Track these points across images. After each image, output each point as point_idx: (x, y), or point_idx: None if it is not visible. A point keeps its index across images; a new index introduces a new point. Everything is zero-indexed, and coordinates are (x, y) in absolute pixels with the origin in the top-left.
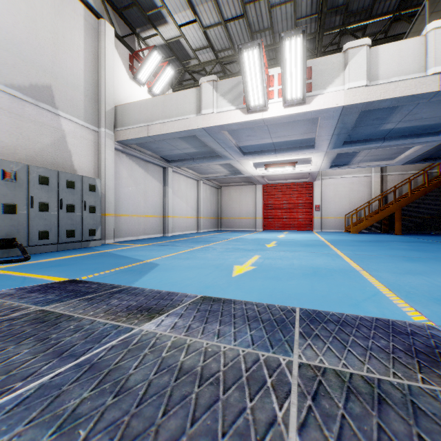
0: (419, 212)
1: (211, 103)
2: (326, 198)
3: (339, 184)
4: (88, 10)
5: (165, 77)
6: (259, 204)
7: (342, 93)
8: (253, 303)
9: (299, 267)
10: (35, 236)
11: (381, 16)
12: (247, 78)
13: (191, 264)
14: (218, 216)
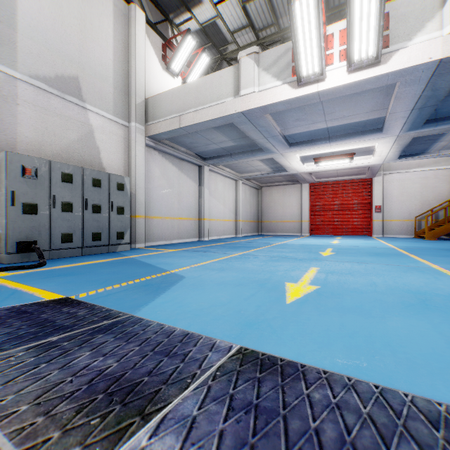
0: None
1: (252, 81)
2: (390, 197)
3: (406, 179)
4: None
5: (200, 65)
6: (305, 205)
7: (437, 41)
8: (346, 382)
9: (388, 290)
10: (57, 239)
11: None
12: (299, 39)
13: (225, 278)
14: (258, 219)
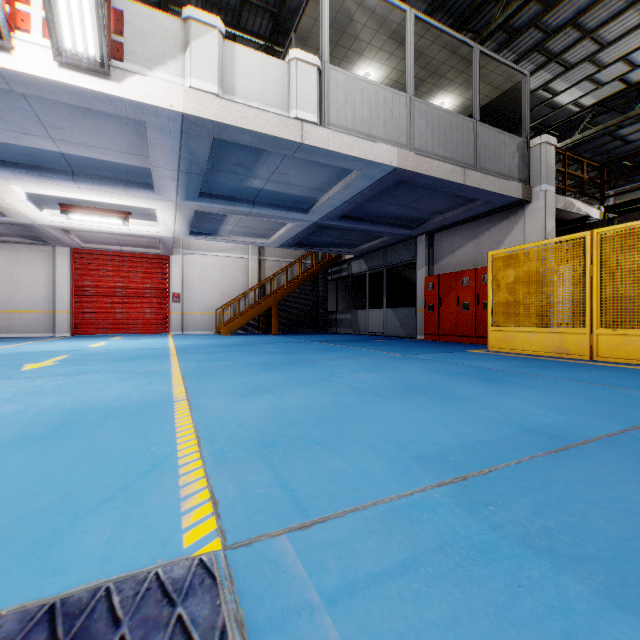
0: (296, 308)
1: None
2: (191, 284)
3: (208, 264)
4: None
5: None
6: (63, 285)
7: (180, 90)
8: None
9: (32, 418)
10: None
11: (252, 34)
12: None
13: None
14: None
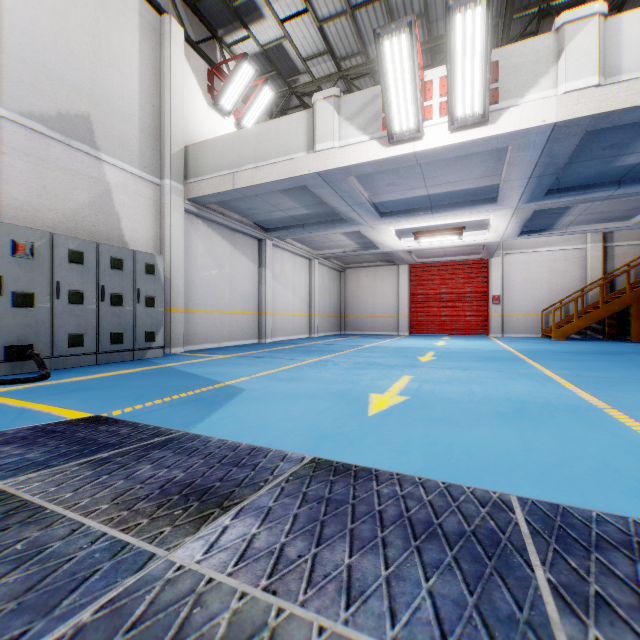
0: None
1: (331, 133)
2: (511, 285)
3: (532, 262)
4: (145, 2)
5: (261, 102)
6: (403, 294)
7: (552, 101)
8: (416, 480)
9: (486, 399)
10: (62, 342)
11: None
12: (389, 86)
13: (297, 390)
14: (340, 313)
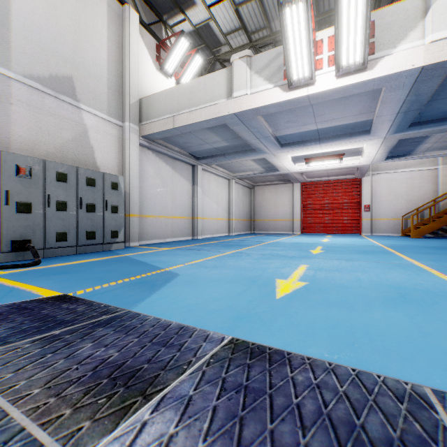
0: None
1: (244, 83)
2: (378, 197)
3: (394, 180)
4: None
5: (194, 66)
6: (297, 204)
7: (420, 49)
8: (327, 366)
9: (372, 286)
10: (52, 238)
11: None
12: (289, 44)
13: (218, 275)
14: (250, 218)
